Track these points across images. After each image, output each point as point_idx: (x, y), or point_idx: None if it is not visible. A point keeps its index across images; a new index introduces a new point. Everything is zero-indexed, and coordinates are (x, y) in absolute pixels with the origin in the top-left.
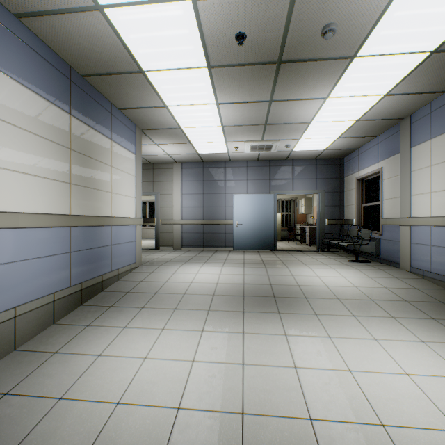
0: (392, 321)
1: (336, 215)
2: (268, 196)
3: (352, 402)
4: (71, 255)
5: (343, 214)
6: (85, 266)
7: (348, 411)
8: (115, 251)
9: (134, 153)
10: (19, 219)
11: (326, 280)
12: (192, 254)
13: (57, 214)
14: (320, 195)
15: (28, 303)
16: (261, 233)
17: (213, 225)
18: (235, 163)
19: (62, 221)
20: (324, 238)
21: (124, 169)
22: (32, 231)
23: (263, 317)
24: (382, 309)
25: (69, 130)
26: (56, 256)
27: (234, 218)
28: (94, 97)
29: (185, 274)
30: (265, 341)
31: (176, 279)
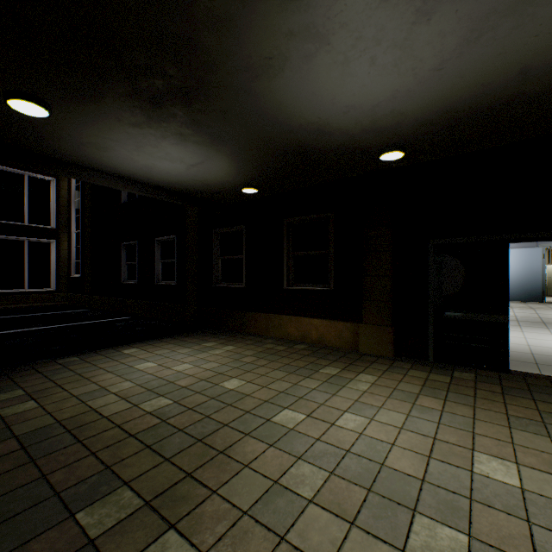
0: None
1: None
2: (534, 250)
3: None
4: None
5: None
6: None
7: None
8: None
9: None
10: None
11: None
12: None
13: None
14: None
15: None
16: (526, 286)
17: None
18: None
19: None
20: None
21: None
22: None
23: (534, 328)
24: None
25: None
26: None
27: None
28: None
29: None
30: (537, 334)
31: None
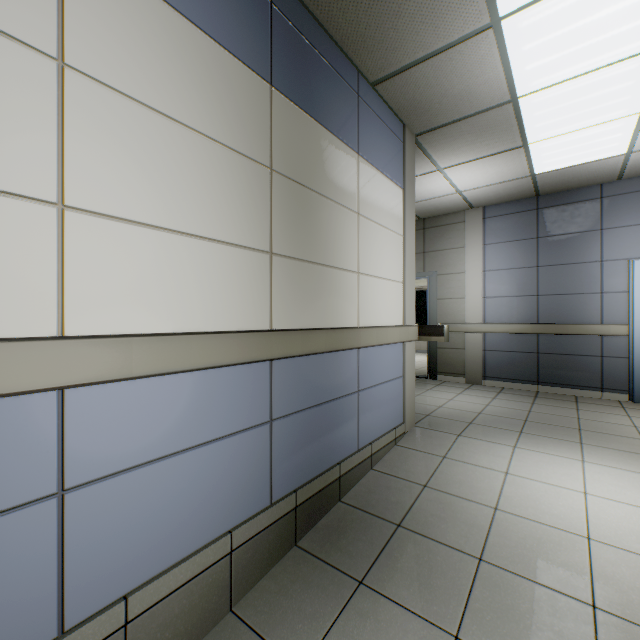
0: None
1: None
2: None
3: None
4: (273, 427)
5: None
6: (304, 448)
7: None
8: (365, 403)
9: (400, 186)
10: (131, 353)
11: None
12: (518, 401)
13: (236, 331)
14: None
15: (163, 575)
16: None
17: (565, 337)
18: (634, 181)
19: (248, 348)
20: None
21: (381, 220)
22: (175, 381)
23: None
24: None
25: (268, 123)
26: (237, 434)
27: (635, 321)
28: (323, 53)
29: (544, 489)
30: None
31: (522, 502)
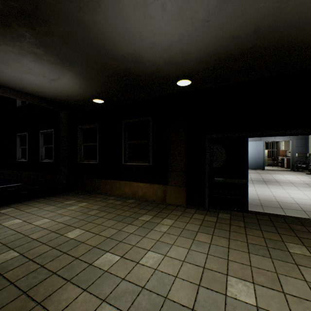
0: (310, 188)
1: (303, 152)
2: (259, 142)
3: (285, 196)
4: None
5: (307, 151)
6: None
7: (284, 196)
8: None
9: None
10: None
11: (288, 178)
12: None
13: None
14: (292, 140)
15: None
16: (255, 161)
17: None
18: None
19: None
20: (294, 164)
21: None
22: None
23: (260, 184)
24: (308, 186)
25: None
26: None
27: None
28: None
29: None
30: (261, 188)
31: None
